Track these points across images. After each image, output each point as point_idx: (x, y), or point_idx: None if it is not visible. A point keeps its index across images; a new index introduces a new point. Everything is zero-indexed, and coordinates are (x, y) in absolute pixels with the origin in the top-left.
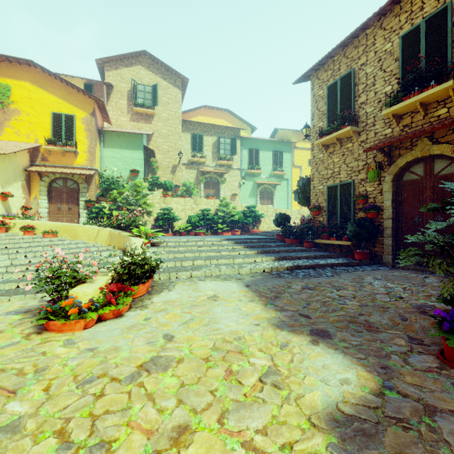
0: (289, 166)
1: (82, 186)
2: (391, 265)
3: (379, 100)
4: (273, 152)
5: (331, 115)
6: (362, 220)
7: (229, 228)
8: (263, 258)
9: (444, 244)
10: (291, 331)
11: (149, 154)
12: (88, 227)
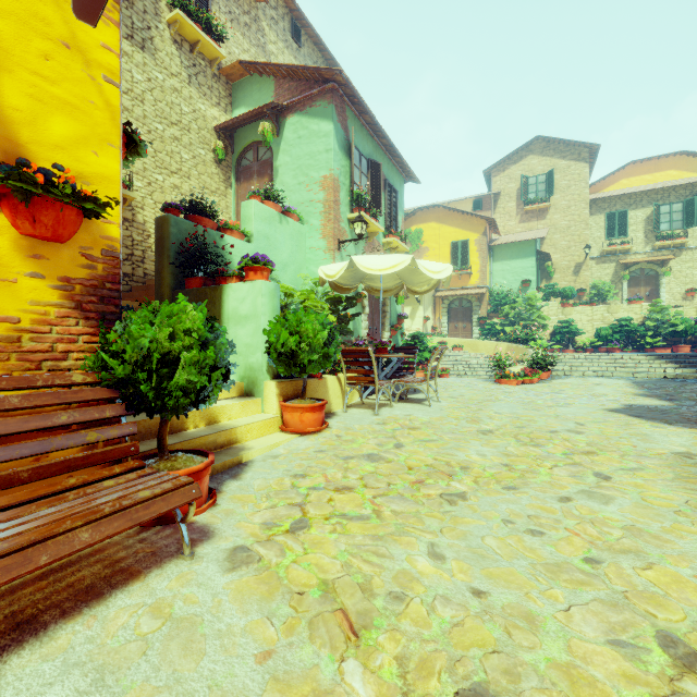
0: None
1: (475, 304)
2: None
3: None
4: None
5: None
6: None
7: (668, 343)
8: (676, 369)
9: None
10: (646, 397)
11: (542, 257)
12: (487, 342)
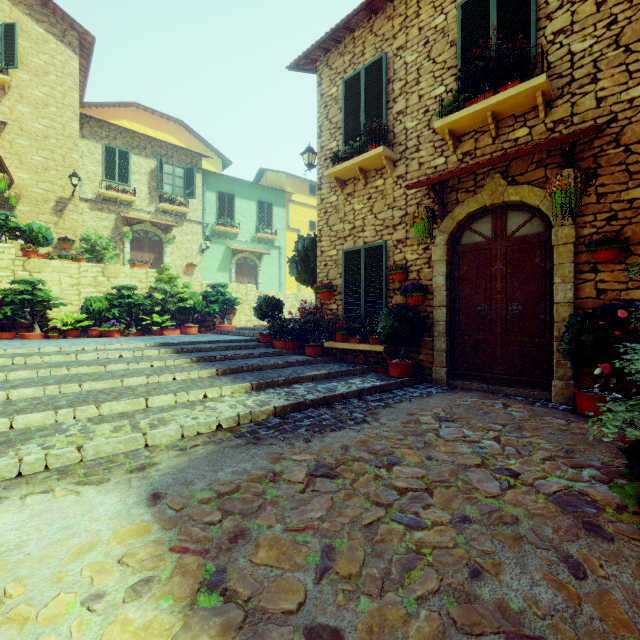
0: (282, 227)
1: None
2: (446, 384)
3: (425, 109)
4: (258, 203)
5: (350, 129)
6: (403, 308)
7: (177, 321)
8: (225, 388)
9: None
10: None
11: None
12: None
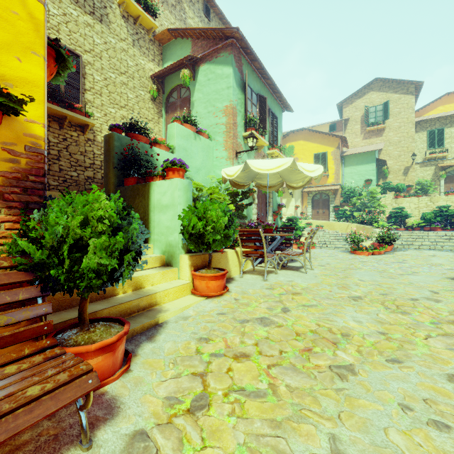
0: None
1: (331, 197)
2: None
3: None
4: None
5: None
6: None
7: None
8: None
9: None
10: None
11: (380, 163)
12: (341, 223)
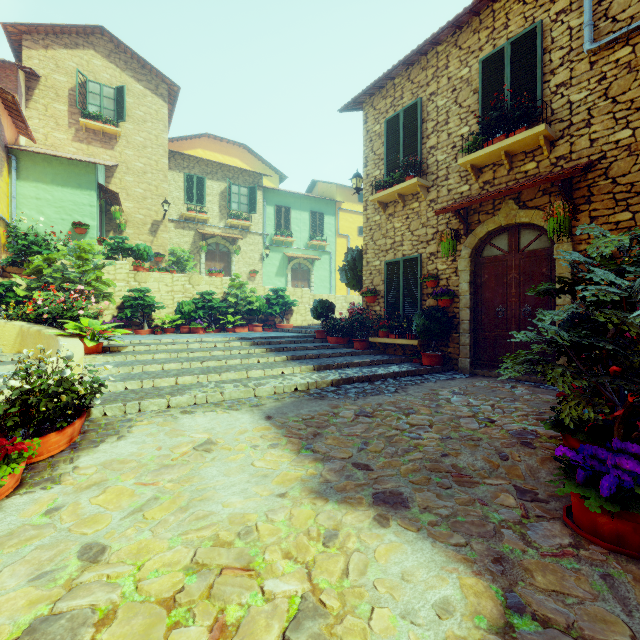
0: (333, 234)
1: None
2: (469, 372)
3: (453, 145)
4: (310, 214)
5: (391, 161)
6: (433, 309)
7: (245, 321)
8: (295, 368)
9: (563, 344)
10: (343, 501)
11: (109, 199)
12: None
